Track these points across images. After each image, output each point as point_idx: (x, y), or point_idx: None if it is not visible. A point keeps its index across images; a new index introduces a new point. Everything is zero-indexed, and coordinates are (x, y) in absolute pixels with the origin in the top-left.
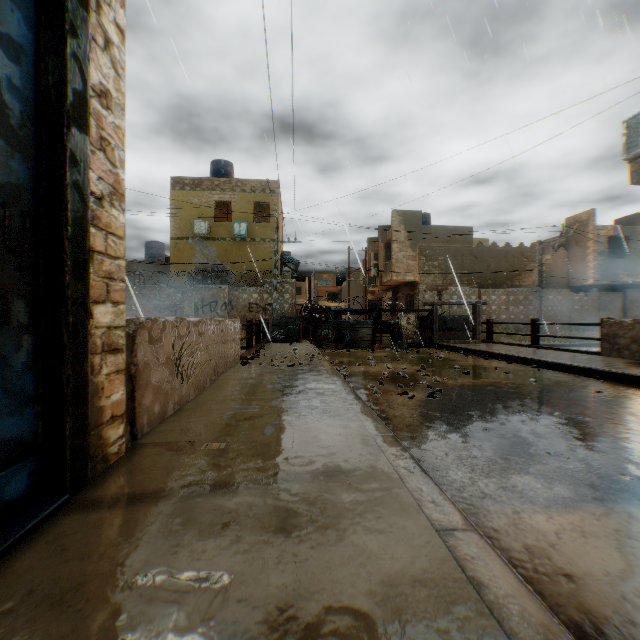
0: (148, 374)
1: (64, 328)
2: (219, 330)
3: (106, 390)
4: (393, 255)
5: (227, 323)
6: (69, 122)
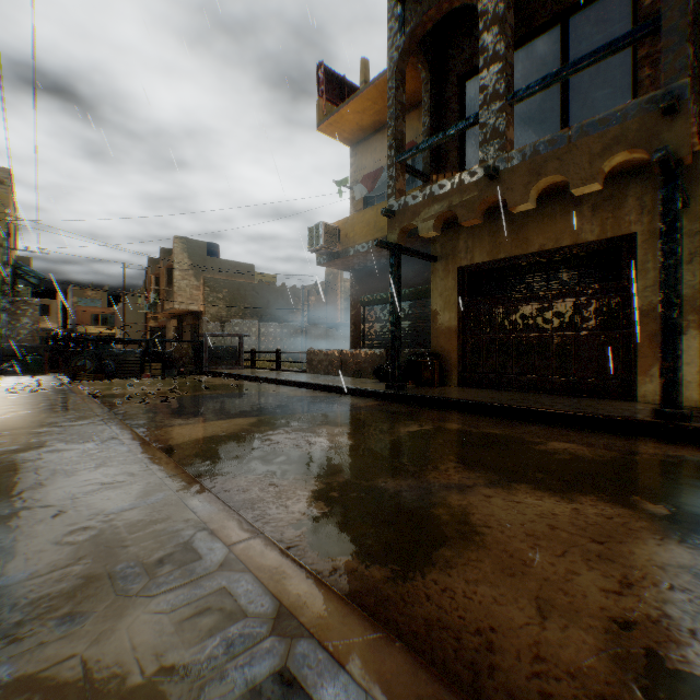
0: None
1: None
2: None
3: None
4: (175, 282)
5: None
6: None
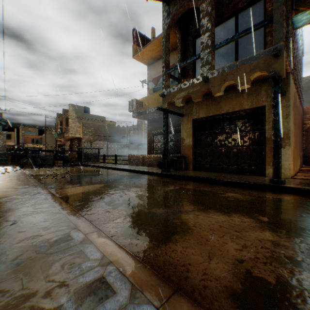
0: None
1: None
2: None
3: None
4: (69, 124)
5: None
6: None
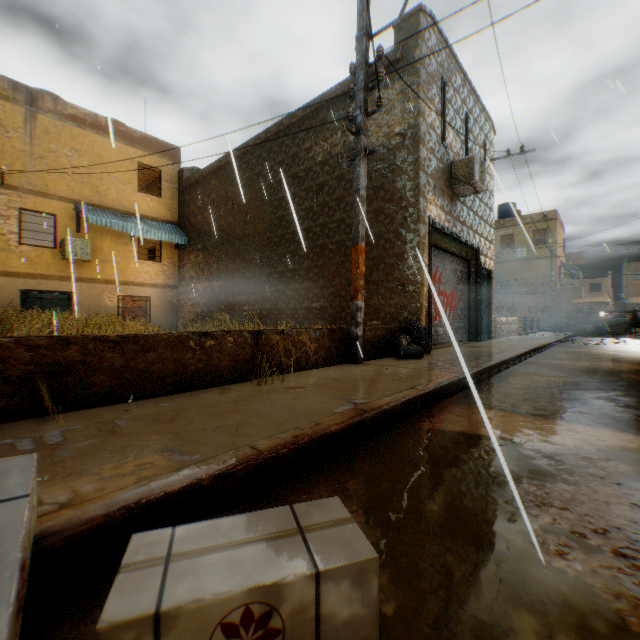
0: (495, 328)
1: (490, 318)
2: (509, 321)
3: (492, 328)
4: None
5: (511, 319)
6: (490, 293)
